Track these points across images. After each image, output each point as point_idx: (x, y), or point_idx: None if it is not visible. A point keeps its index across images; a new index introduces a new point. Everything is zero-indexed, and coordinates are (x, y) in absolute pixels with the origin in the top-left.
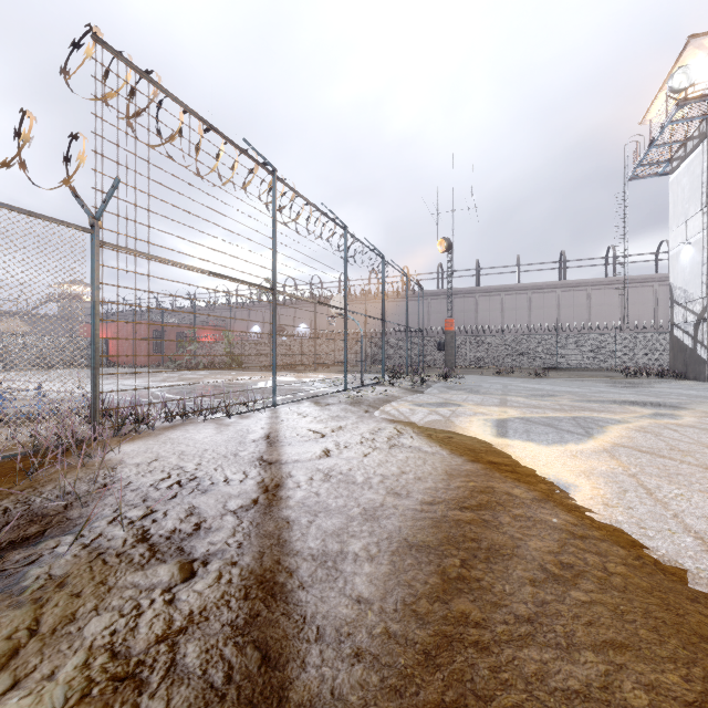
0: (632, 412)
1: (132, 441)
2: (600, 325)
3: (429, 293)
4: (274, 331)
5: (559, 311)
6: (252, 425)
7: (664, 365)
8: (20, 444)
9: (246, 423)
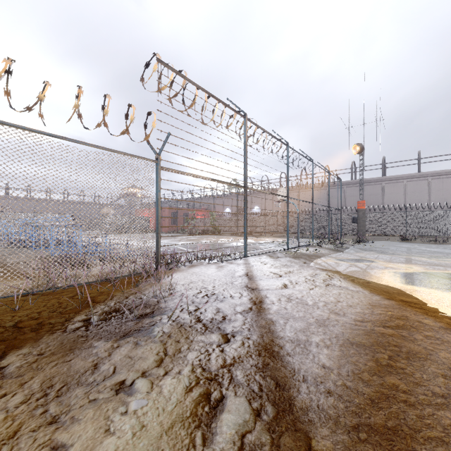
0: None
1: (176, 273)
2: None
3: (345, 183)
4: (245, 212)
5: None
6: (236, 267)
7: None
8: (129, 270)
9: (232, 266)
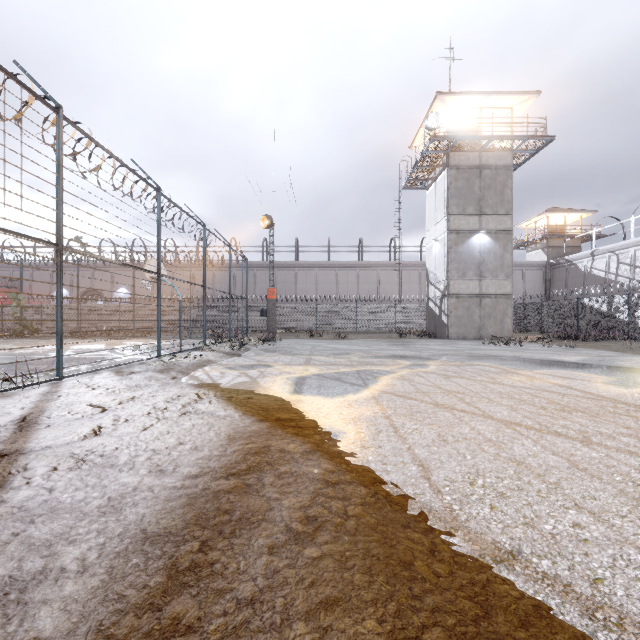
0: (398, 364)
1: None
2: (386, 298)
3: (255, 265)
4: (59, 292)
5: (358, 285)
6: (10, 405)
7: (424, 328)
8: None
9: (1, 403)
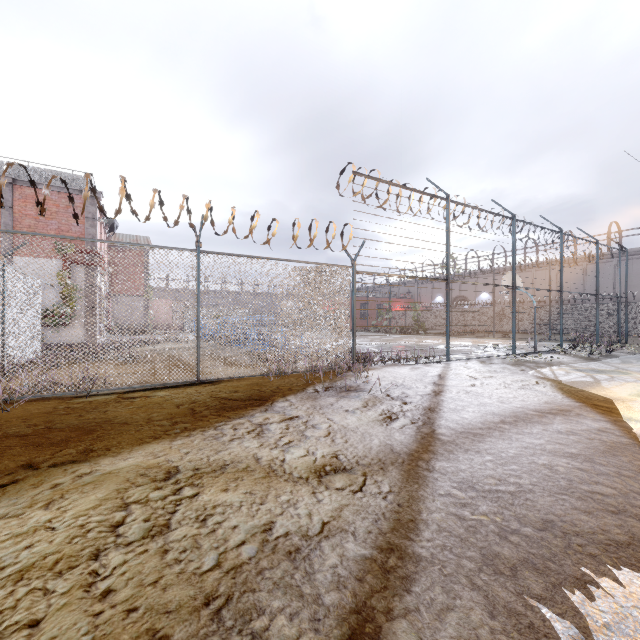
0: None
1: (370, 370)
2: None
3: None
4: (448, 309)
5: None
6: (431, 369)
7: None
8: (331, 364)
9: (427, 368)
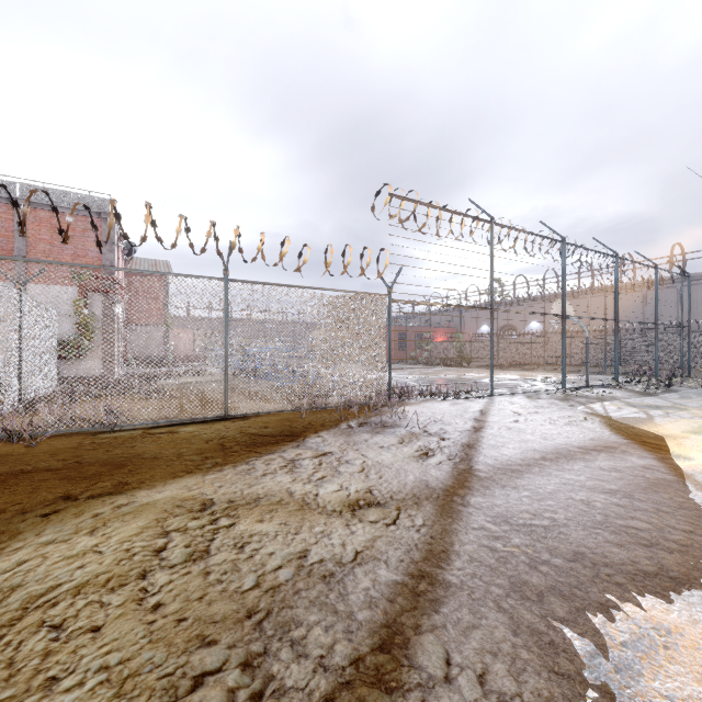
0: None
1: (407, 405)
2: None
3: None
4: (492, 340)
5: None
6: (473, 404)
7: None
8: (365, 399)
9: (469, 403)
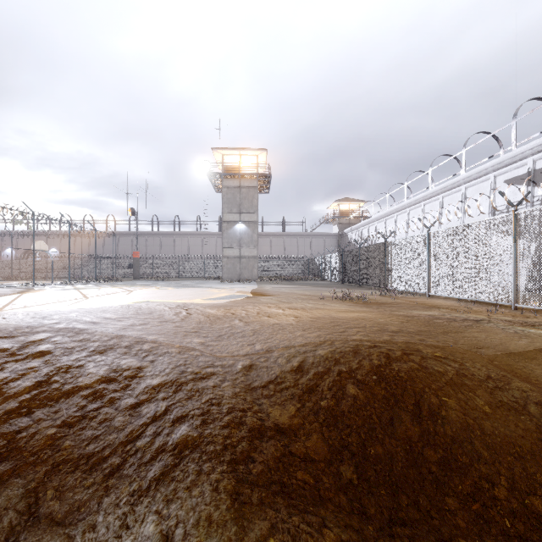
0: (125, 286)
1: None
2: None
3: (147, 233)
4: None
5: (216, 248)
6: None
7: None
8: None
9: None
